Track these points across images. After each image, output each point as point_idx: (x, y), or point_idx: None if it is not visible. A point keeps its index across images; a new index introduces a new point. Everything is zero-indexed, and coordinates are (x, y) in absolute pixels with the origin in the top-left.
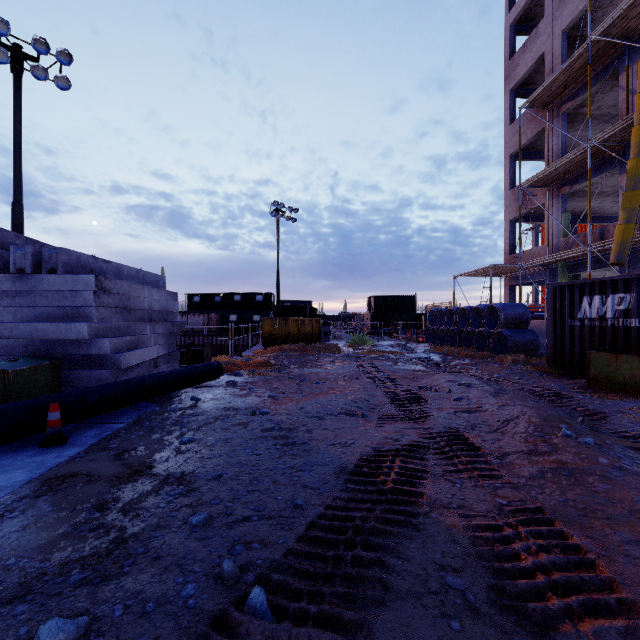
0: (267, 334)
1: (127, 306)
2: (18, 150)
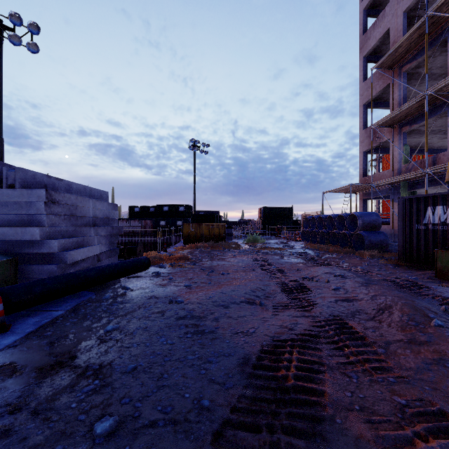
0: (186, 235)
1: (74, 214)
2: None
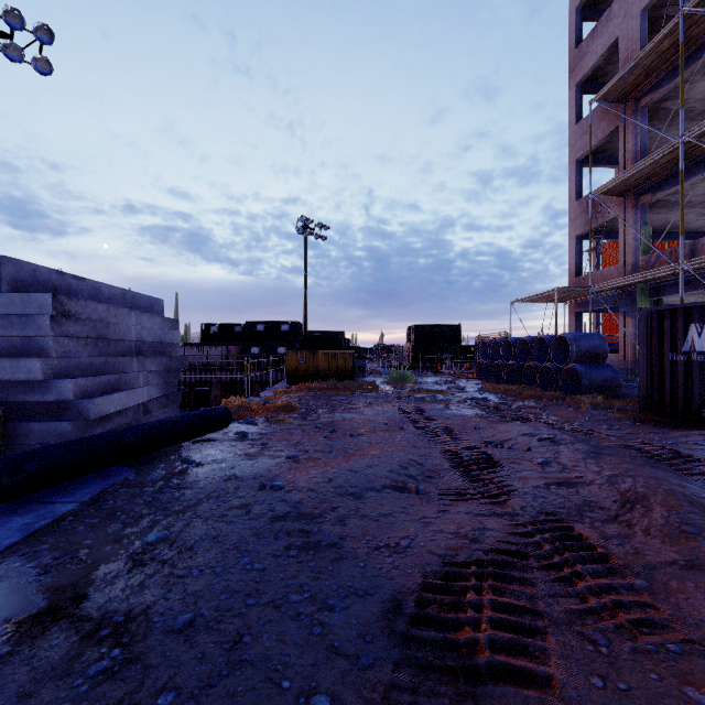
0: (292, 370)
1: (104, 336)
2: None
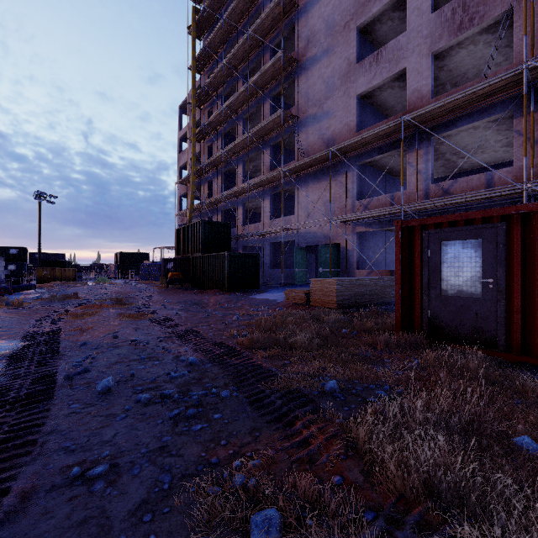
0: (40, 277)
1: None
2: None
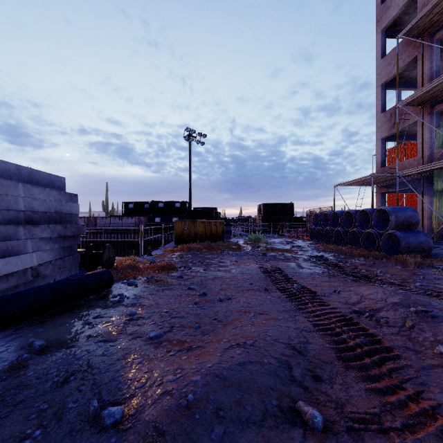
0: (178, 234)
1: None
2: None
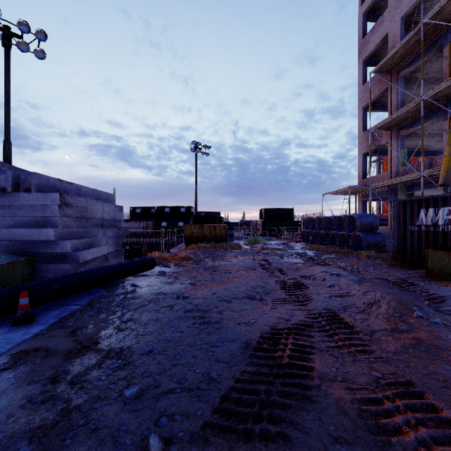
0: (188, 236)
1: (84, 216)
2: (7, 103)
